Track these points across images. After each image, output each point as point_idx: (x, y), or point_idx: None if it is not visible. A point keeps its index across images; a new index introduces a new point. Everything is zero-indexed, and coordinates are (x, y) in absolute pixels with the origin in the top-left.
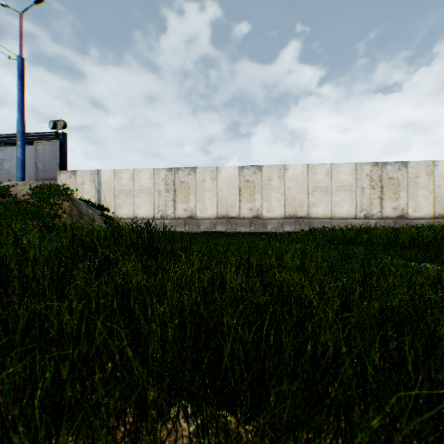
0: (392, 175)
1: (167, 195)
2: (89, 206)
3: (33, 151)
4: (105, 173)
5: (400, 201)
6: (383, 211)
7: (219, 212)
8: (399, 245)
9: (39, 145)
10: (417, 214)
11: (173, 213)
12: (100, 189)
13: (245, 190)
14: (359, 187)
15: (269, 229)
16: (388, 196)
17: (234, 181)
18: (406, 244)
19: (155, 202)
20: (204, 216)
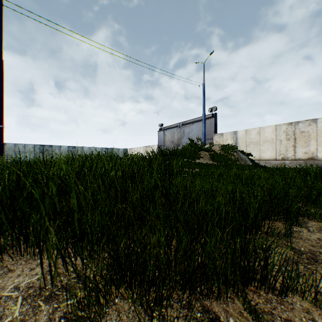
0: None
1: (287, 143)
2: (242, 154)
3: (201, 126)
4: (239, 132)
5: None
6: None
7: None
8: None
9: None
10: None
11: (293, 155)
12: (237, 142)
13: None
14: None
15: None
16: None
17: None
18: None
19: (276, 148)
20: None
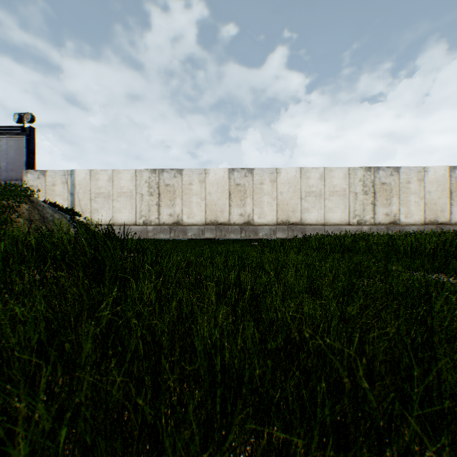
0: (384, 181)
1: (150, 199)
2: (55, 210)
3: None
4: (79, 174)
5: (392, 207)
6: (376, 218)
7: (208, 218)
8: (402, 253)
9: (1, 140)
10: (408, 220)
11: (157, 218)
12: (74, 192)
13: (235, 194)
14: (352, 192)
15: (261, 236)
16: (381, 202)
17: (224, 184)
18: (408, 252)
19: (136, 206)
20: (191, 222)
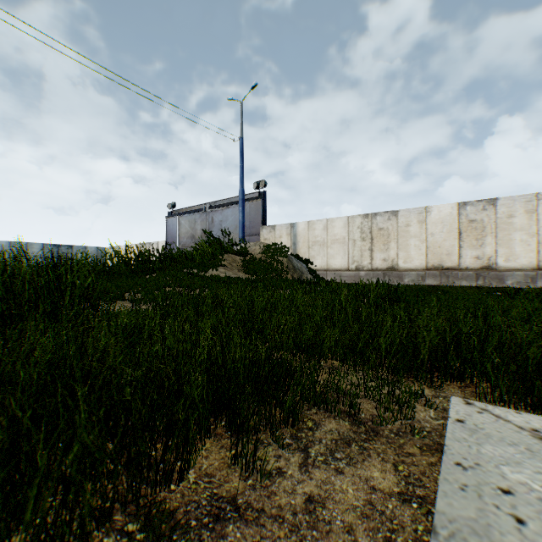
0: None
1: (363, 245)
2: (297, 260)
3: None
4: (299, 226)
5: None
6: None
7: (429, 262)
8: None
9: (245, 205)
10: None
11: (370, 264)
12: (295, 241)
13: (467, 233)
14: None
15: (508, 284)
16: None
17: (451, 222)
18: None
19: (349, 252)
20: (408, 267)
